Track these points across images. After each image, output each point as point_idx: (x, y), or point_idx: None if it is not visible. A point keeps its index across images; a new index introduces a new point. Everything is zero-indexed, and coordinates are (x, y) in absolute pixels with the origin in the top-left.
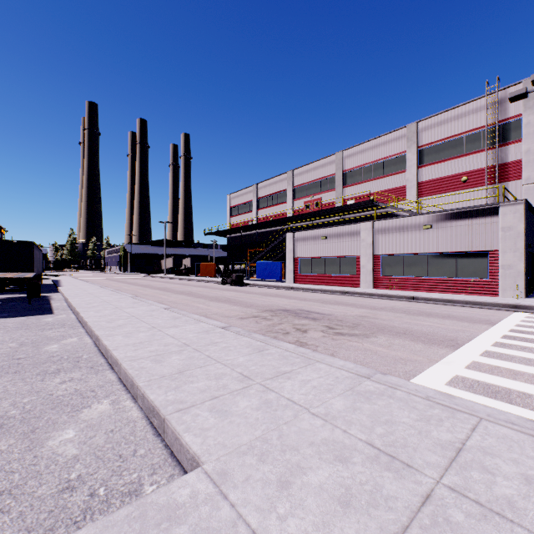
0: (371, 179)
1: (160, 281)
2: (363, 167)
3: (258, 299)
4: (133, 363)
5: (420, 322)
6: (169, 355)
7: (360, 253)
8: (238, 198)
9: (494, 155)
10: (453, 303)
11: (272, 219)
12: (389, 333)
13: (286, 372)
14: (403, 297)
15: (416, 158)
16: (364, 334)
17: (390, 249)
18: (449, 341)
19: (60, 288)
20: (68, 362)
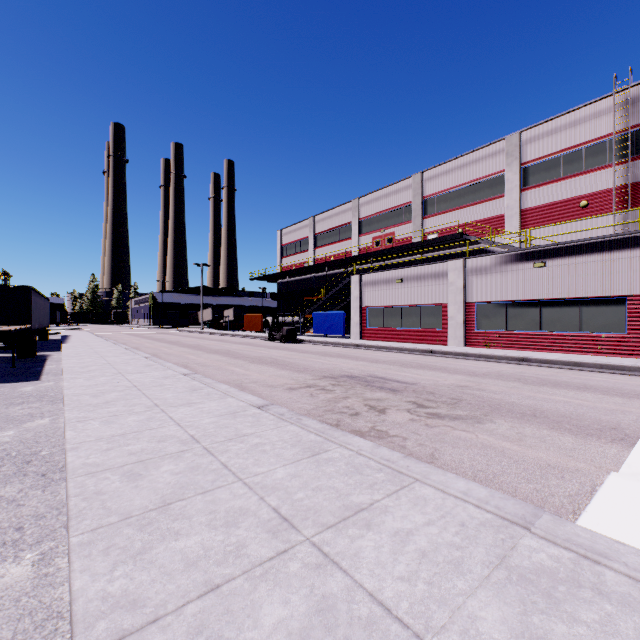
0: (459, 207)
1: (194, 337)
2: (448, 192)
3: (314, 360)
4: (89, 480)
5: (549, 396)
6: (159, 461)
7: (447, 300)
8: (290, 234)
9: (624, 172)
10: (582, 367)
11: (333, 260)
12: (510, 415)
13: (362, 508)
14: (509, 358)
15: (519, 179)
16: (472, 416)
17: (488, 294)
18: (611, 431)
19: (63, 345)
20: (11, 463)
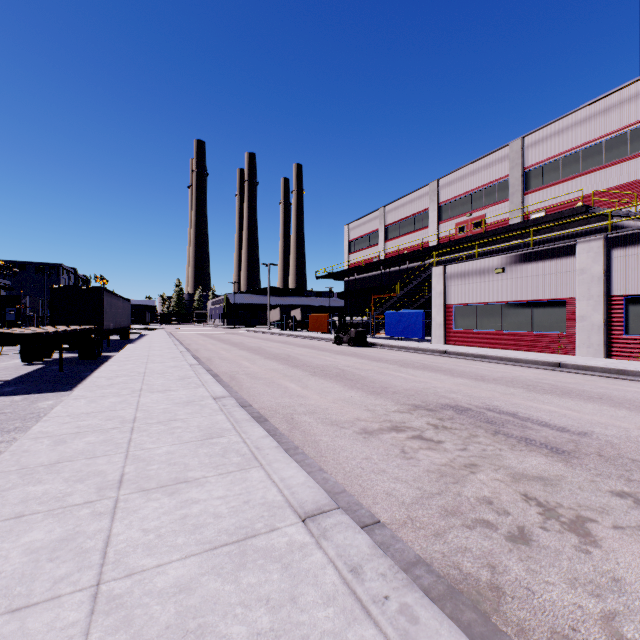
0: (578, 175)
1: (258, 338)
2: (561, 157)
3: (393, 373)
4: None
5: None
6: None
7: (574, 293)
8: (358, 228)
9: None
10: None
11: (407, 252)
12: None
13: None
14: None
15: None
16: None
17: None
18: None
19: (127, 346)
20: None
